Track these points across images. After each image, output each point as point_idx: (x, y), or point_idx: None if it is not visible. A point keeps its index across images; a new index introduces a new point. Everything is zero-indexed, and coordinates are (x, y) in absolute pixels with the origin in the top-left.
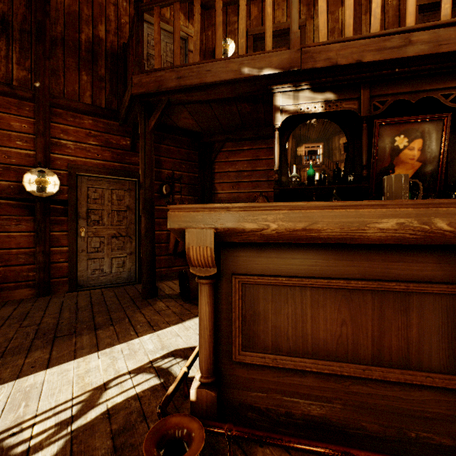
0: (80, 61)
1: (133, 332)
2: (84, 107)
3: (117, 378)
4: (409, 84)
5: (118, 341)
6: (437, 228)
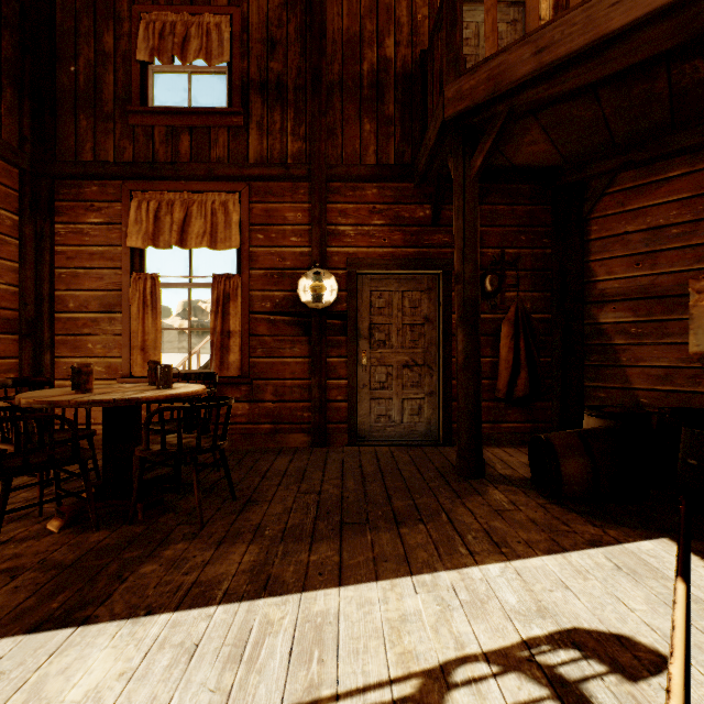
0: (362, 105)
1: (463, 548)
2: (366, 171)
3: (464, 664)
4: None
5: (441, 562)
6: None
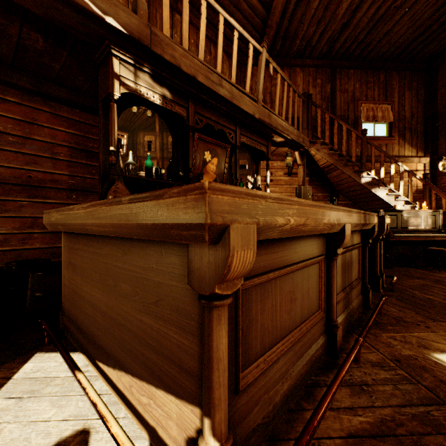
0: None
1: None
2: None
3: None
4: (215, 115)
5: None
6: (335, 223)
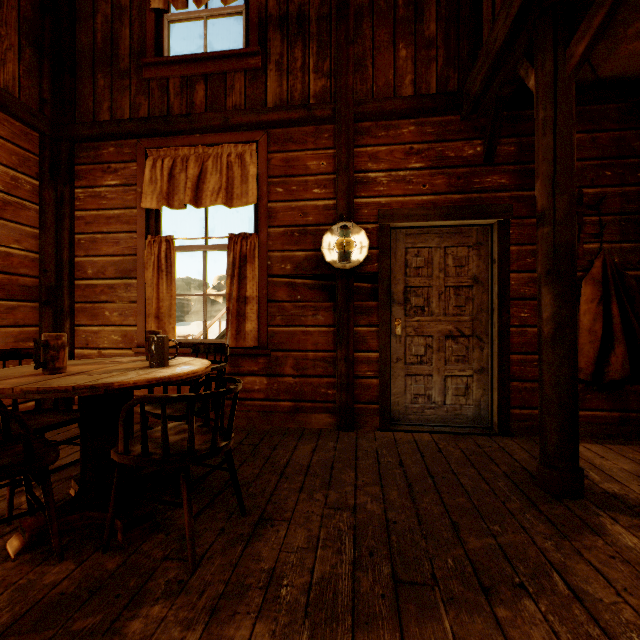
0: (396, 28)
1: None
2: (402, 104)
3: None
4: None
5: None
6: None
